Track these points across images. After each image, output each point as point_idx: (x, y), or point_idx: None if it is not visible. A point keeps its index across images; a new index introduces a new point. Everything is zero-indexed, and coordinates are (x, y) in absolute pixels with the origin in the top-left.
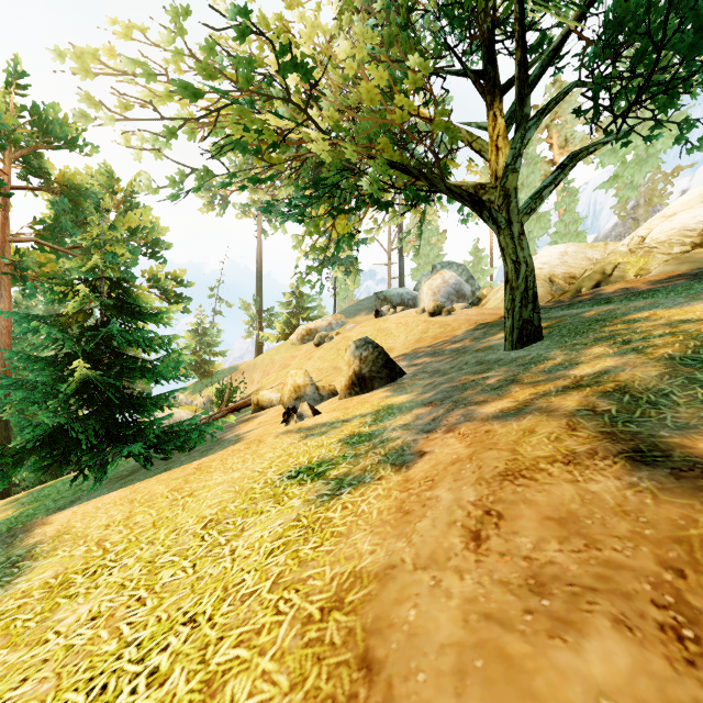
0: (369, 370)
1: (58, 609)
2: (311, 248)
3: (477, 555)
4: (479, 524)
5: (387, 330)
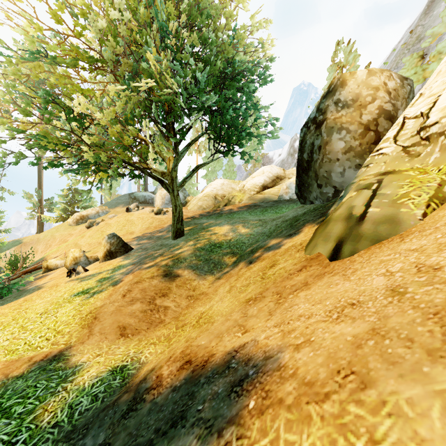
0: (115, 249)
1: None
2: (84, 183)
3: (123, 298)
4: (126, 293)
5: (132, 221)
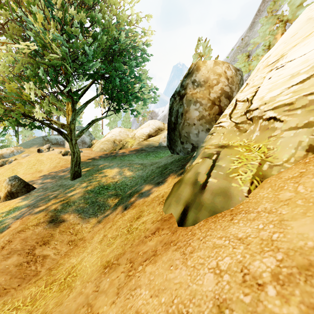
0: (16, 189)
1: None
2: None
3: (1, 251)
4: (5, 244)
5: (41, 160)
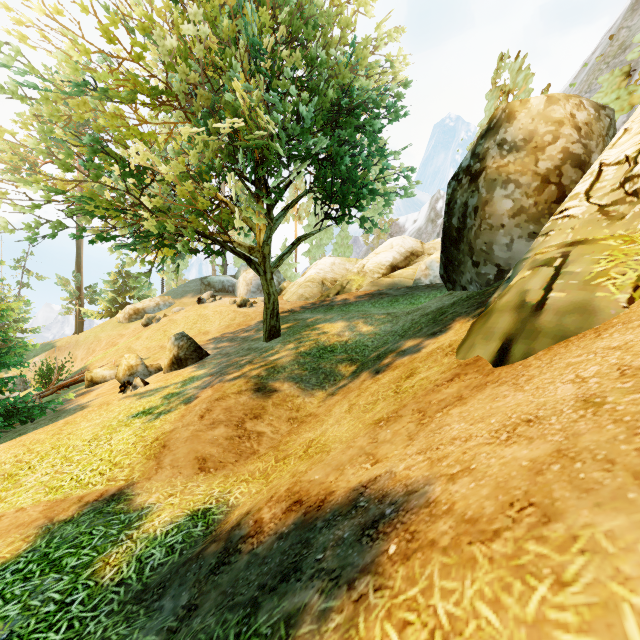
0: (184, 354)
1: (20, 479)
2: (141, 263)
3: (201, 421)
4: (204, 413)
5: (206, 316)
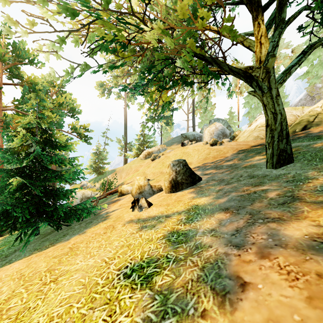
0: (181, 178)
1: None
2: (148, 110)
3: None
4: None
5: (188, 153)
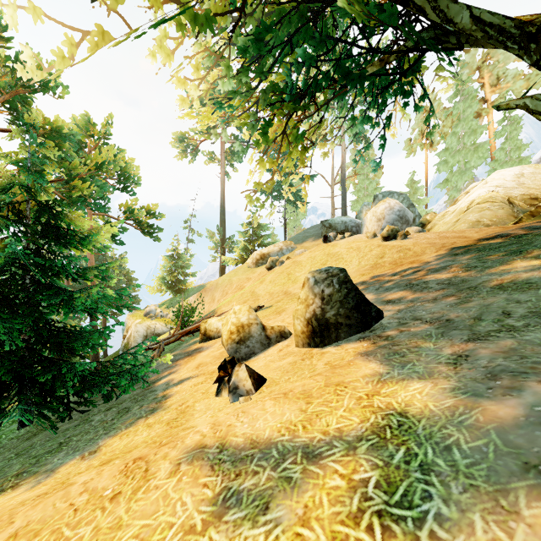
0: (334, 314)
1: None
2: (259, 164)
3: None
4: None
5: (337, 254)
